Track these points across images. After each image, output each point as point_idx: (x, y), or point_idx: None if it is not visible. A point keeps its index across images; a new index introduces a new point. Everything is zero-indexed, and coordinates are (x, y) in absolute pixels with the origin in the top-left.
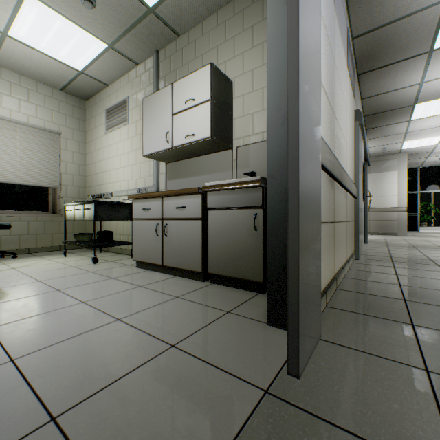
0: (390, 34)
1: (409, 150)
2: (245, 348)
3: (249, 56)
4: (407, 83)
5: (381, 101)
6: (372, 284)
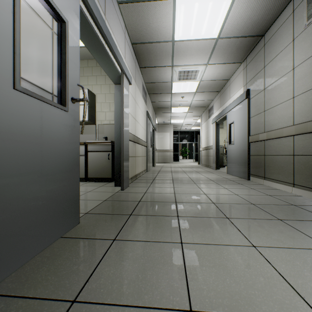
0: (157, 85)
1: (174, 124)
2: (110, 189)
3: (104, 87)
4: (167, 100)
5: (159, 104)
6: (147, 177)
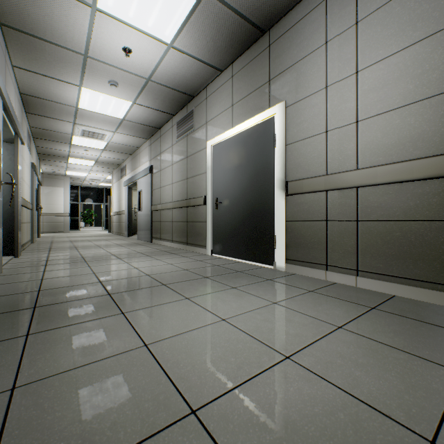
0: (51, 133)
1: (72, 176)
2: None
3: None
4: (63, 149)
5: (50, 151)
6: (40, 248)
